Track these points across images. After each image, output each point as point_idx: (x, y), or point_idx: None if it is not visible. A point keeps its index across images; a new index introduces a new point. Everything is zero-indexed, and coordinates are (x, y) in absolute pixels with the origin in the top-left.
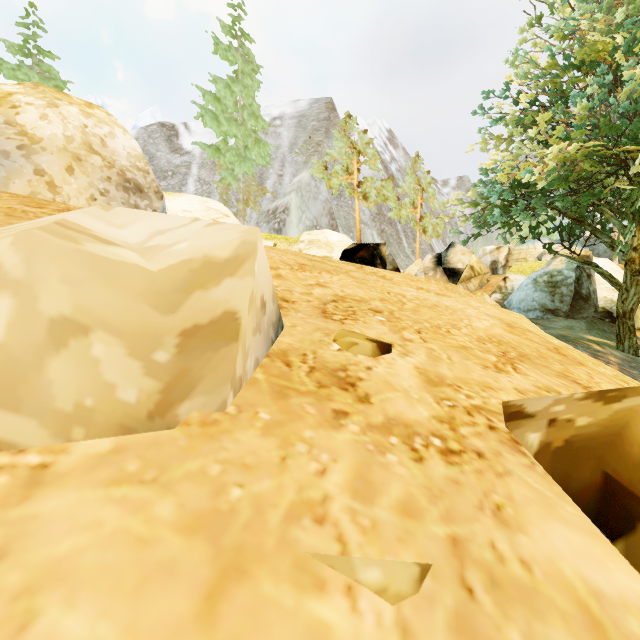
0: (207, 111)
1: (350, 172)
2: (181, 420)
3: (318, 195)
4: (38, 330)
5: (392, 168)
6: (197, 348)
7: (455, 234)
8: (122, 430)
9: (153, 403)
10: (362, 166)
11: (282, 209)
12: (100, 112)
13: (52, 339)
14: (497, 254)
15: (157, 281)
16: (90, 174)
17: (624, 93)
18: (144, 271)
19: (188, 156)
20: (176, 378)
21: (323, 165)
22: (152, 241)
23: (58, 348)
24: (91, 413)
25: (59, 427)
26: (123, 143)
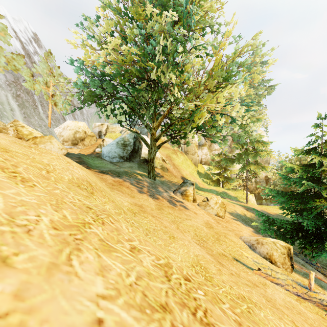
0: None
1: None
2: None
3: None
4: None
5: (35, 58)
6: None
7: (81, 114)
8: None
9: None
10: (0, 41)
11: None
12: None
13: None
14: (101, 127)
15: None
16: None
17: (149, 26)
18: None
19: None
20: None
21: None
22: None
23: None
24: None
25: None
26: None
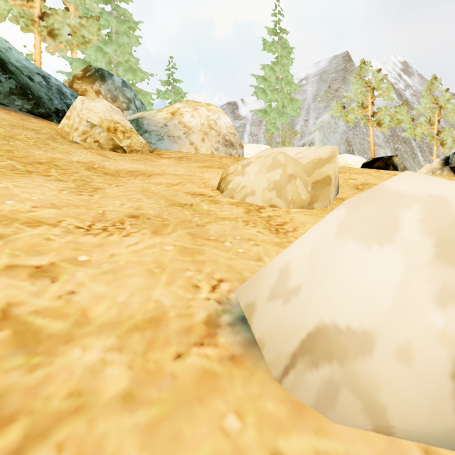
0: (259, 89)
1: (365, 106)
2: (315, 208)
3: (337, 129)
4: (286, 177)
5: (406, 94)
6: (317, 188)
7: None
8: (301, 207)
9: (309, 200)
10: (376, 99)
11: (308, 144)
12: (213, 107)
13: (288, 180)
14: None
15: (305, 167)
16: (211, 140)
17: None
18: (302, 163)
19: (244, 120)
20: (312, 196)
21: (341, 106)
22: (297, 156)
23: (289, 182)
24: (294, 201)
25: (287, 204)
26: (224, 121)
